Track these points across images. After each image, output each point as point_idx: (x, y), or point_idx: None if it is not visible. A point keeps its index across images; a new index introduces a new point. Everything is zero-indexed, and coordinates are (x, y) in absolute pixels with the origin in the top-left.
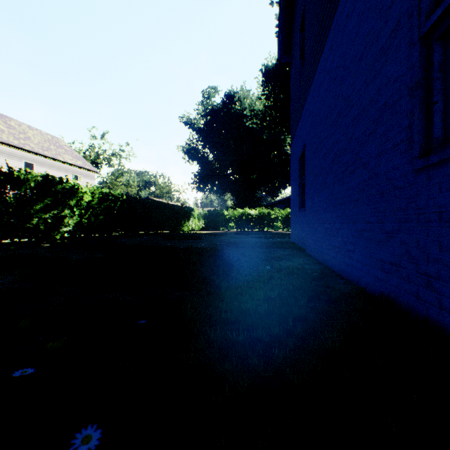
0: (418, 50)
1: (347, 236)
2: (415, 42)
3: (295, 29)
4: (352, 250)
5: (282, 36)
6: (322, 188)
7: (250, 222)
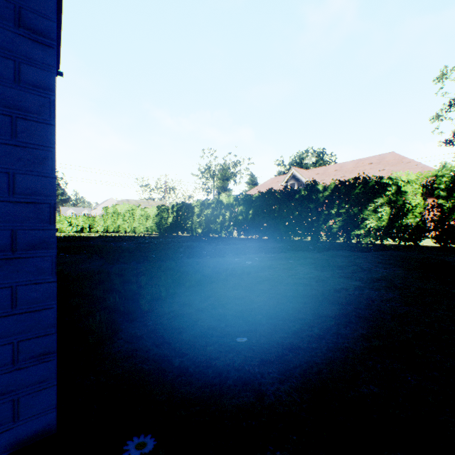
0: None
1: None
2: None
3: None
4: None
5: None
6: None
7: None
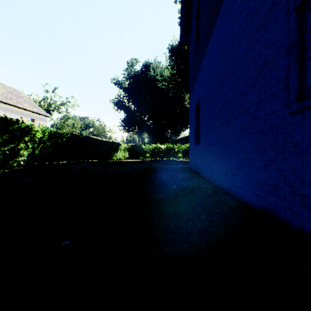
0: (294, 17)
1: (232, 163)
2: (291, 11)
3: (192, 17)
4: (236, 174)
5: (183, 23)
6: (212, 128)
7: (161, 153)
